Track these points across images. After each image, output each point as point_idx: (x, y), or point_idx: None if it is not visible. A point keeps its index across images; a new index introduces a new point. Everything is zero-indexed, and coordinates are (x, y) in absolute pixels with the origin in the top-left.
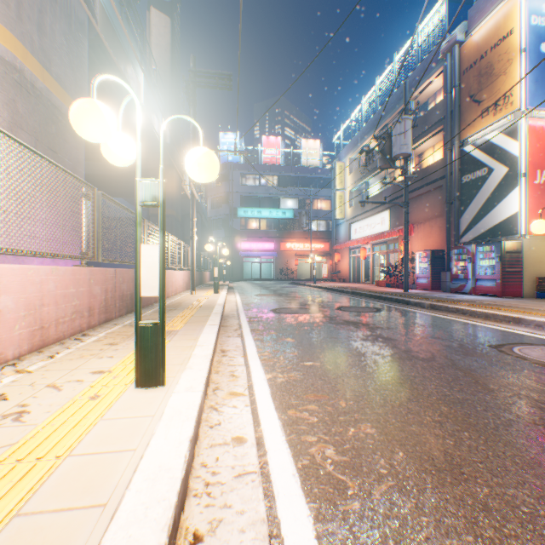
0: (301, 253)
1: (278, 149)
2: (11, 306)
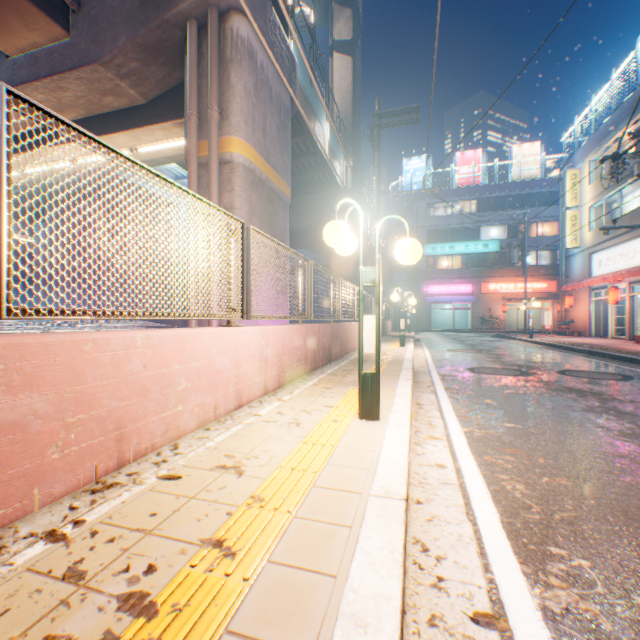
0: (511, 296)
1: (477, 165)
2: (271, 355)
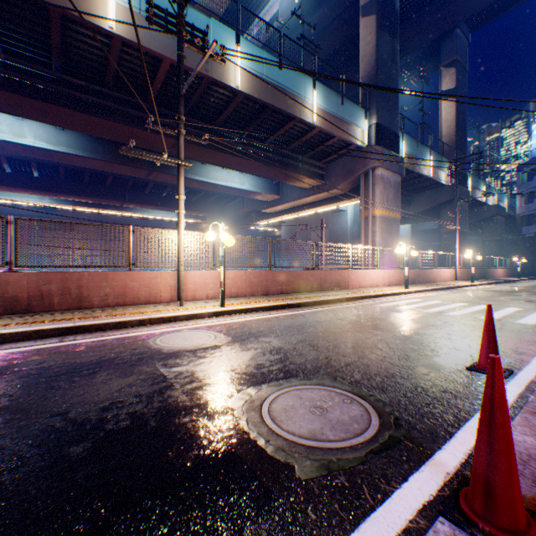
0: None
1: None
2: (385, 277)
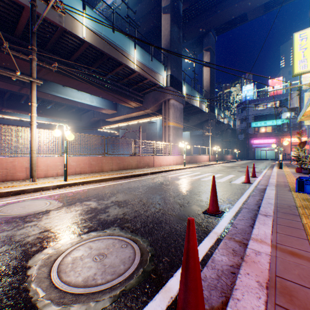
0: (296, 144)
1: (279, 84)
2: (174, 160)
